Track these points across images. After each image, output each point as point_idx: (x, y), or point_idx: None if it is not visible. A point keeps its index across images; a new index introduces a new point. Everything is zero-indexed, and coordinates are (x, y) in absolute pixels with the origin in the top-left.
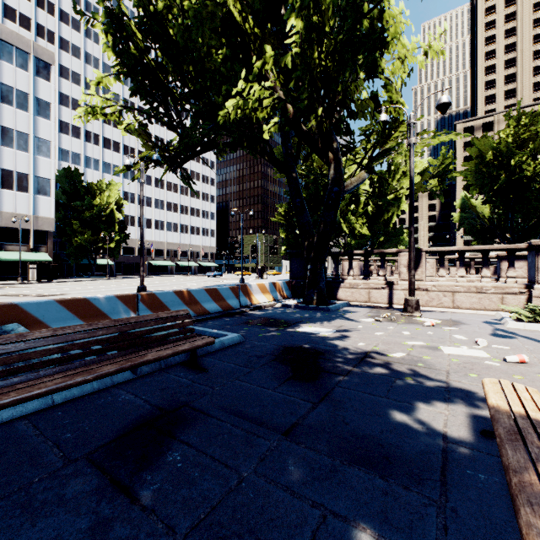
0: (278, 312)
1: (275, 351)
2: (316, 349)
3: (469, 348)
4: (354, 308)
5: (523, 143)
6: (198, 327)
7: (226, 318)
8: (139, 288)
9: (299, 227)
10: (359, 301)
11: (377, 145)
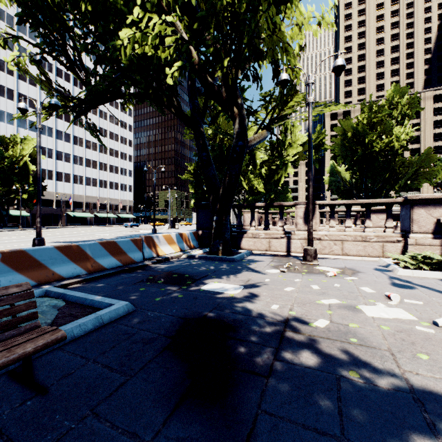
0: (184, 264)
1: (171, 328)
2: (224, 320)
3: (386, 306)
4: (257, 257)
5: (373, 126)
6: (78, 293)
7: (124, 274)
8: (35, 241)
9: (205, 179)
10: (261, 250)
11: (276, 107)
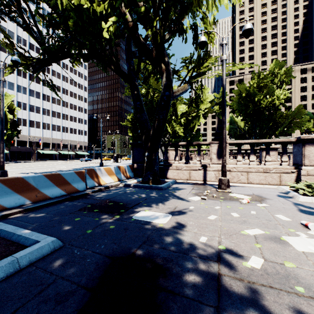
0: (120, 192)
1: (94, 273)
2: (154, 260)
3: (309, 237)
4: (180, 185)
5: (261, 88)
6: (9, 226)
7: (66, 203)
8: None
9: (138, 123)
10: (183, 179)
11: (195, 67)
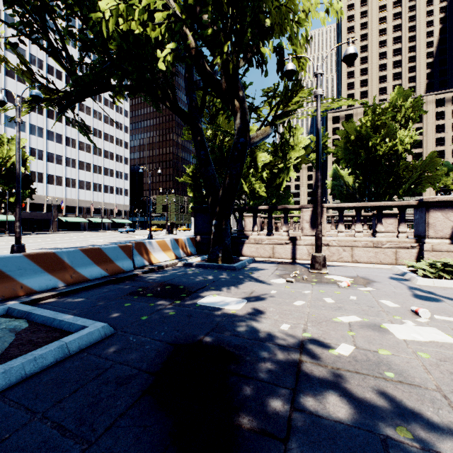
0: (179, 273)
1: (156, 359)
2: (224, 347)
3: (416, 324)
4: (260, 265)
5: (377, 129)
6: (47, 311)
7: (109, 286)
8: (13, 248)
9: (203, 180)
10: (264, 257)
11: (281, 102)
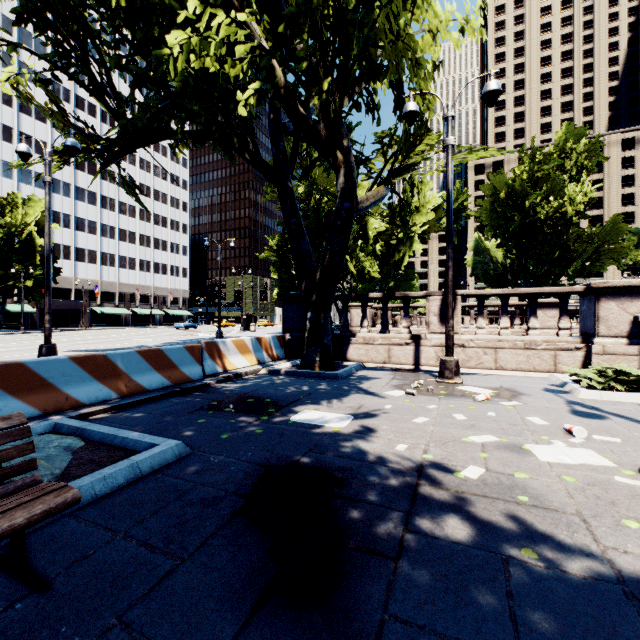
0: (264, 383)
1: (245, 481)
2: (326, 468)
3: (568, 446)
4: (372, 372)
5: (537, 182)
6: (104, 427)
7: (174, 399)
8: (42, 349)
9: (295, 258)
10: (377, 362)
11: (399, 153)
